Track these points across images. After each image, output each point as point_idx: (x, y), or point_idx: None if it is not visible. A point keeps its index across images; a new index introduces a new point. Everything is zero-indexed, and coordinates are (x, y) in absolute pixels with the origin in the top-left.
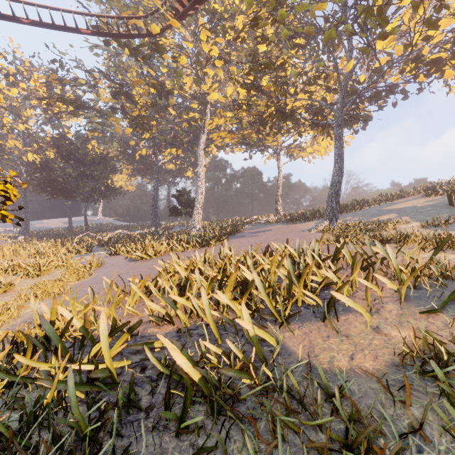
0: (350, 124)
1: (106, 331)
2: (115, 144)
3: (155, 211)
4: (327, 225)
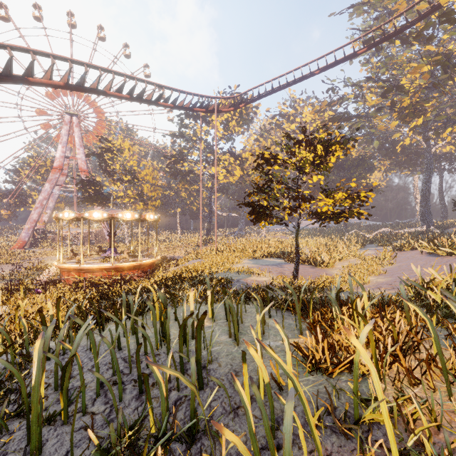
0: None
1: None
2: (375, 143)
3: (425, 207)
4: None
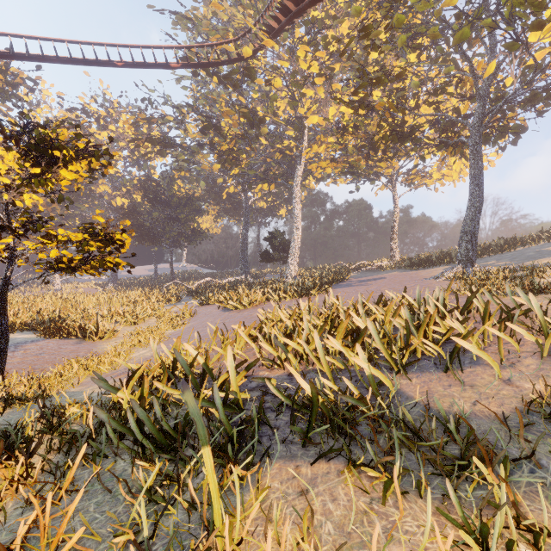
0: (493, 140)
1: (233, 363)
2: (202, 183)
3: (244, 256)
4: (459, 271)
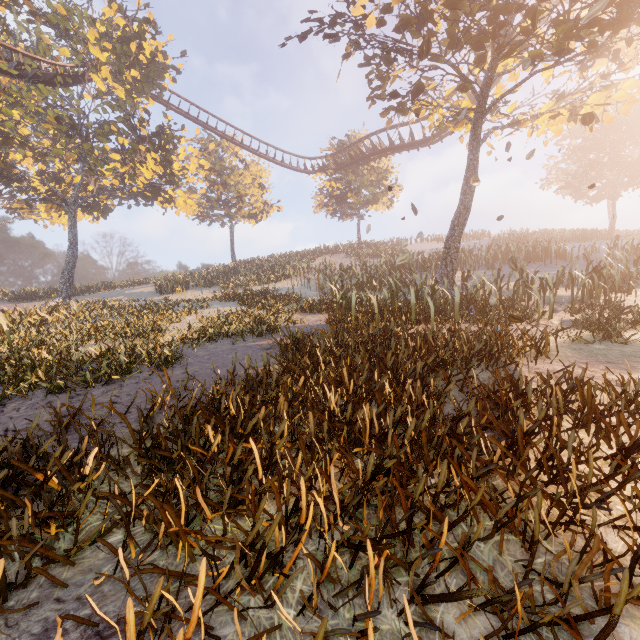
0: (90, 211)
1: None
2: None
3: None
4: (60, 302)
